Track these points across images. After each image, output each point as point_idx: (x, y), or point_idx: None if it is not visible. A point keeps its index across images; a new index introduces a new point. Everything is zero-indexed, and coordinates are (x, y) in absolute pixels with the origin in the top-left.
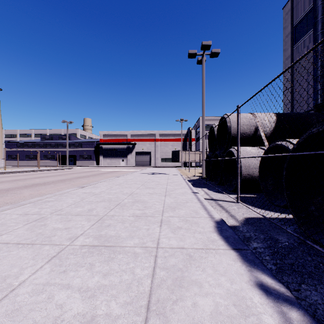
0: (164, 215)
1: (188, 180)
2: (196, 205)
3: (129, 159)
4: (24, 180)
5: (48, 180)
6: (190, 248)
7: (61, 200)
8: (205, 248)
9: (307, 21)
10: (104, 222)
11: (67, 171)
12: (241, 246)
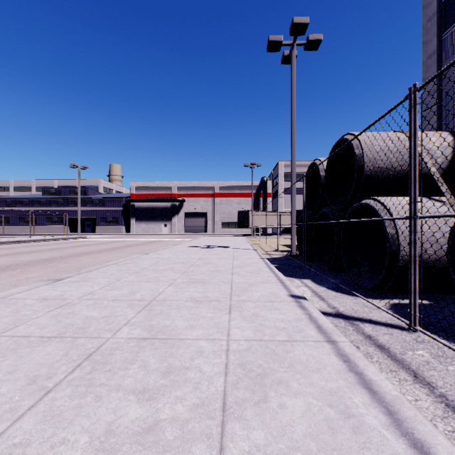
0: (228, 454)
1: (269, 260)
2: (325, 357)
3: (174, 223)
4: None
5: (24, 259)
6: None
7: None
8: None
9: None
10: None
11: (73, 242)
12: None
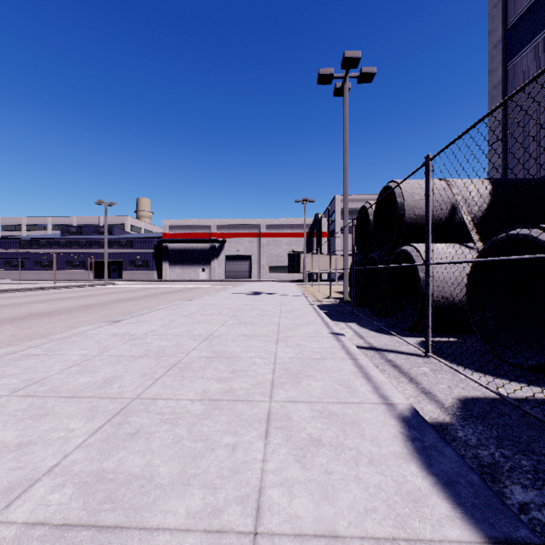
0: (275, 398)
1: (319, 307)
2: (345, 366)
3: (214, 267)
4: (16, 306)
5: (62, 306)
6: (357, 536)
7: (55, 354)
8: (404, 539)
9: (534, 16)
10: (127, 421)
11: (103, 288)
12: (508, 527)
